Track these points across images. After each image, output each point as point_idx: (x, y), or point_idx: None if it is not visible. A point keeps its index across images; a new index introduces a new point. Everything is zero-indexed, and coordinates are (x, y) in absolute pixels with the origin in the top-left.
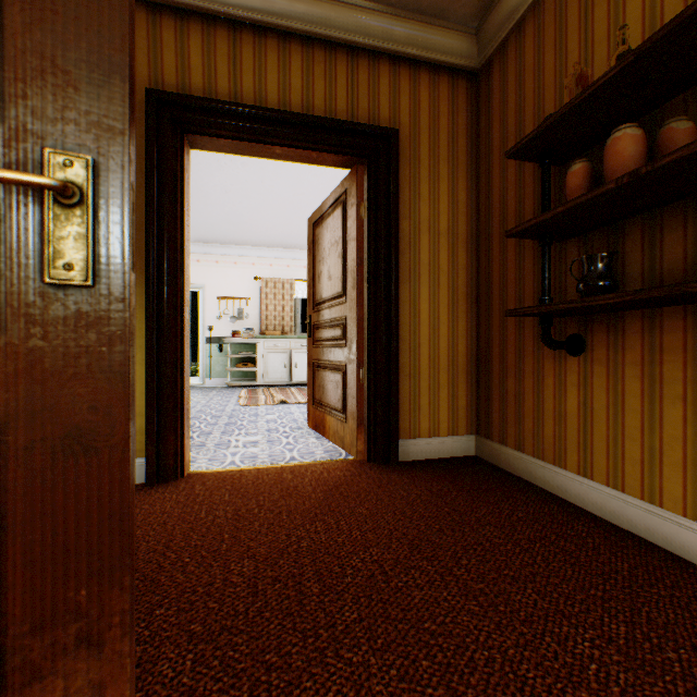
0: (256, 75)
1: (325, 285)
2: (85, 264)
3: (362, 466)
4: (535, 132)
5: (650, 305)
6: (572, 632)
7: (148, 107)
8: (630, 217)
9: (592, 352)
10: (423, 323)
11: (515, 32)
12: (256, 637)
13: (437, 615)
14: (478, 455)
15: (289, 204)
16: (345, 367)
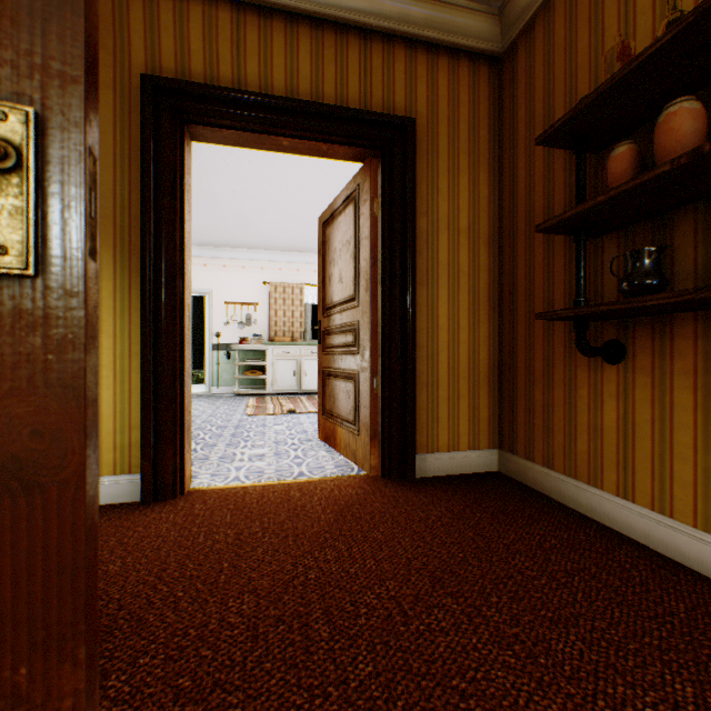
0: (261, 60)
1: (335, 288)
2: (24, 247)
3: (375, 483)
4: (571, 113)
5: (708, 306)
6: (629, 694)
7: (144, 94)
8: (680, 207)
9: (634, 359)
10: (441, 329)
11: (543, 9)
12: (254, 696)
13: (466, 669)
14: (501, 471)
15: (298, 204)
16: (358, 376)
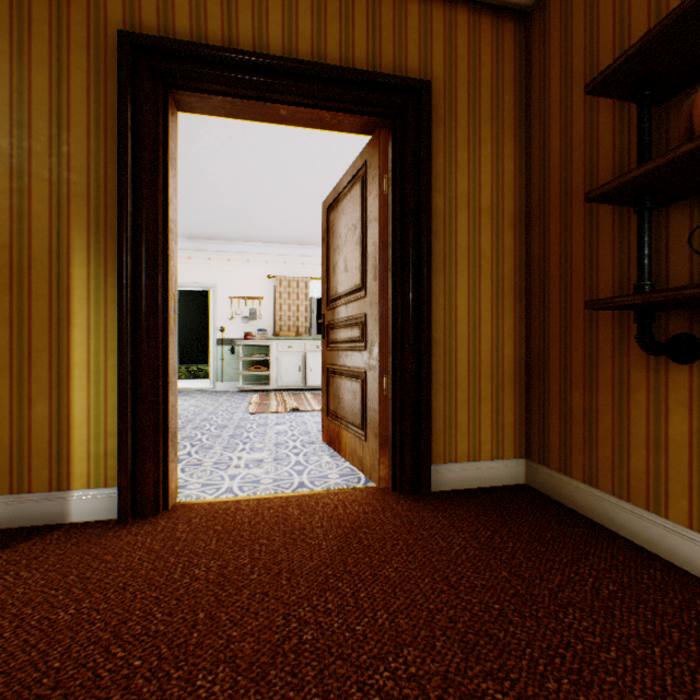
0: (255, 16)
1: (340, 278)
2: None
3: (385, 498)
4: (638, 44)
5: None
6: None
7: (121, 53)
8: None
9: None
10: (460, 322)
11: None
12: None
13: None
14: (529, 484)
15: (302, 194)
16: (365, 374)
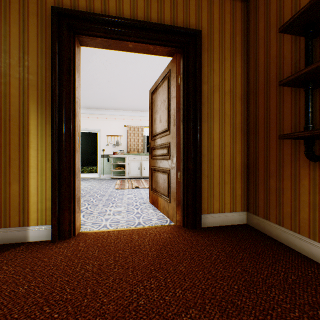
0: None
1: (157, 125)
2: None
3: (179, 230)
4: (307, 5)
5: None
6: None
7: (52, 17)
8: None
9: None
10: (215, 146)
11: None
12: None
13: None
14: (248, 224)
15: (140, 87)
16: (169, 171)
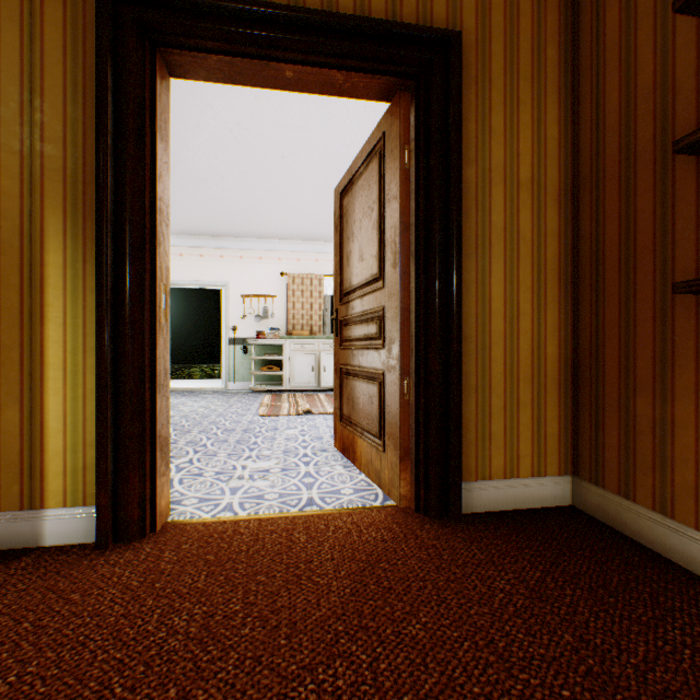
0: None
1: (355, 269)
2: None
3: (407, 521)
4: None
5: None
6: None
7: (100, 3)
8: None
9: None
10: (495, 315)
11: None
12: None
13: None
14: (577, 506)
15: (315, 185)
16: (382, 376)
